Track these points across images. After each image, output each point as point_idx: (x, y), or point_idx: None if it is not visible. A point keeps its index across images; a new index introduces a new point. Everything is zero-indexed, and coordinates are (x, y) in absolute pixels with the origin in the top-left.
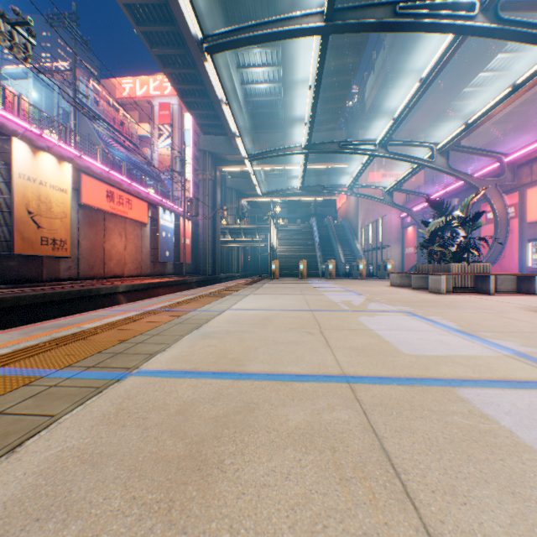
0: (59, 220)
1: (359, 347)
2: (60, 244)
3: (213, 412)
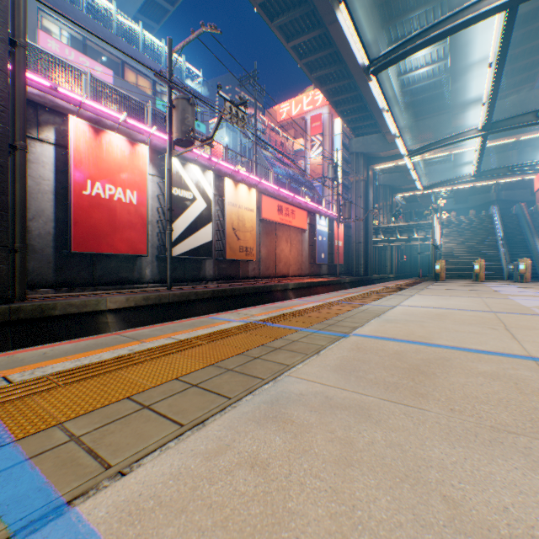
0: (248, 233)
1: None
2: (249, 251)
3: (418, 357)
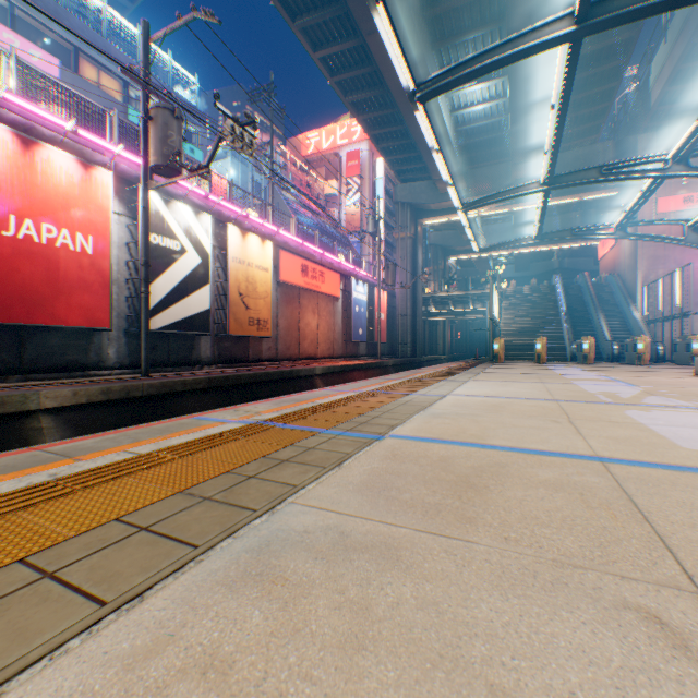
0: (262, 300)
1: (619, 438)
2: (263, 324)
3: (468, 463)
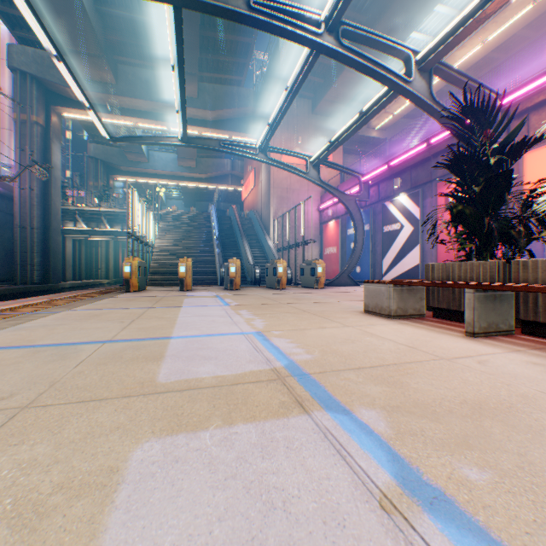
0: None
1: None
2: None
3: None
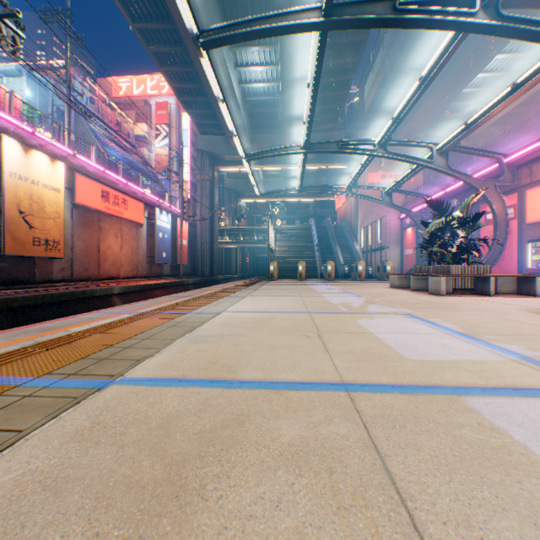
0: (52, 220)
1: (359, 352)
2: (53, 245)
3: (199, 426)
